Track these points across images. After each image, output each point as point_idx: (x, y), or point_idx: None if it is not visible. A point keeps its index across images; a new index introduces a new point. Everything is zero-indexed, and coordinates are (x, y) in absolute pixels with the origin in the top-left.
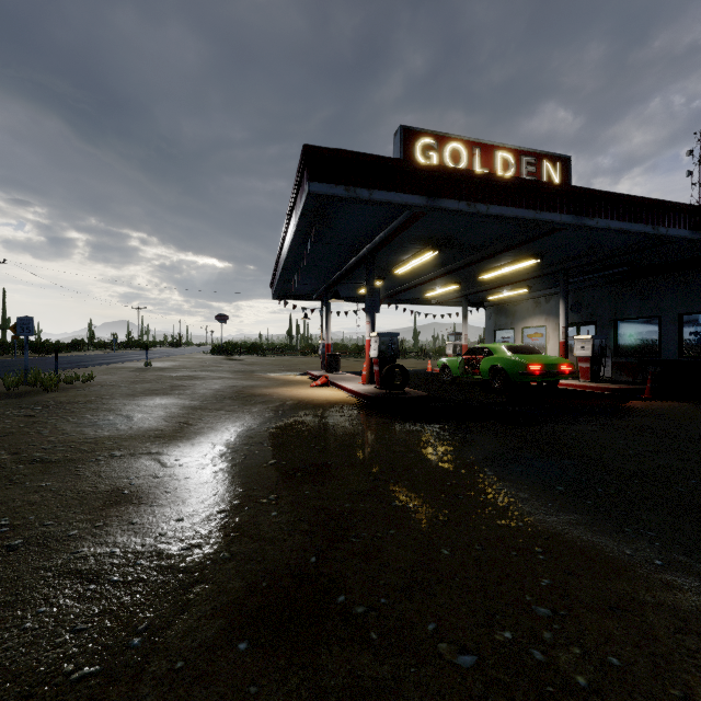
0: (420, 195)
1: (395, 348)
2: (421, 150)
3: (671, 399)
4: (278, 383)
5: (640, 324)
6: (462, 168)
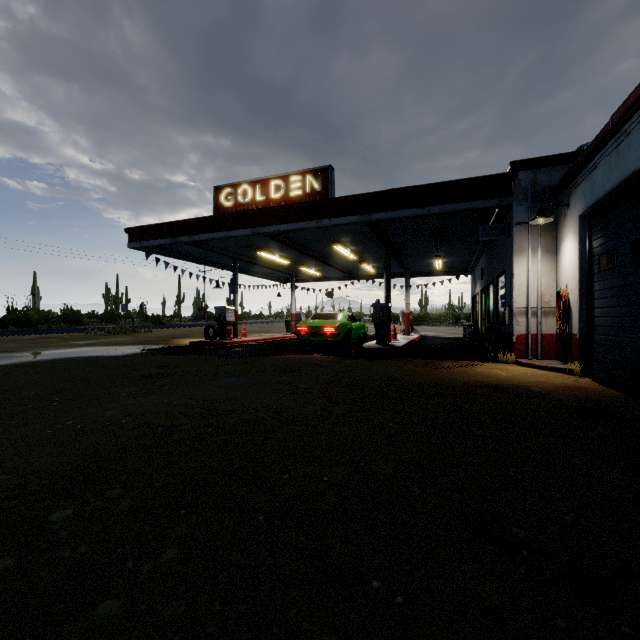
0: (168, 238)
1: (224, 316)
2: (225, 197)
3: (355, 356)
4: None
5: (492, 289)
6: (249, 200)
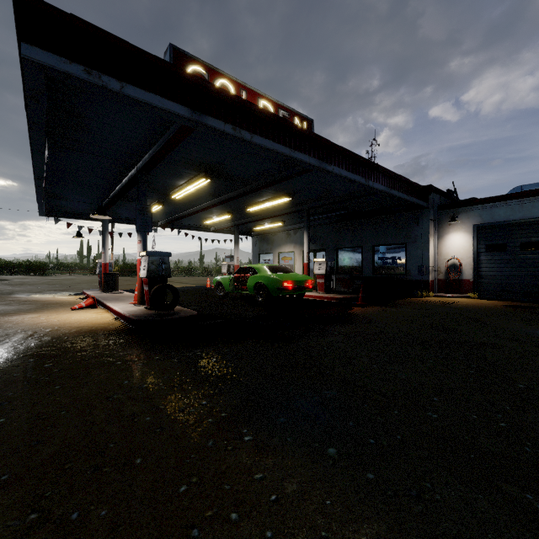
0: (184, 105)
1: (167, 268)
2: None
3: (374, 304)
4: (32, 307)
5: (351, 252)
6: None
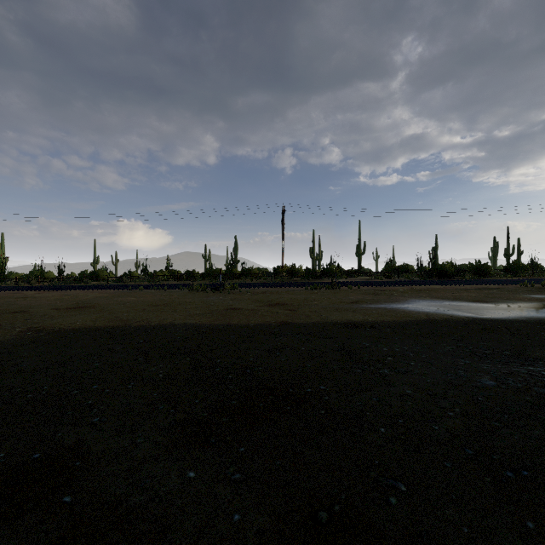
0: None
1: None
2: None
3: None
4: None
5: None
6: None
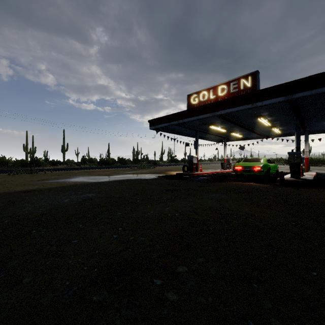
0: (167, 123)
1: (192, 160)
2: (193, 99)
3: (280, 185)
4: None
5: None
6: (206, 99)
